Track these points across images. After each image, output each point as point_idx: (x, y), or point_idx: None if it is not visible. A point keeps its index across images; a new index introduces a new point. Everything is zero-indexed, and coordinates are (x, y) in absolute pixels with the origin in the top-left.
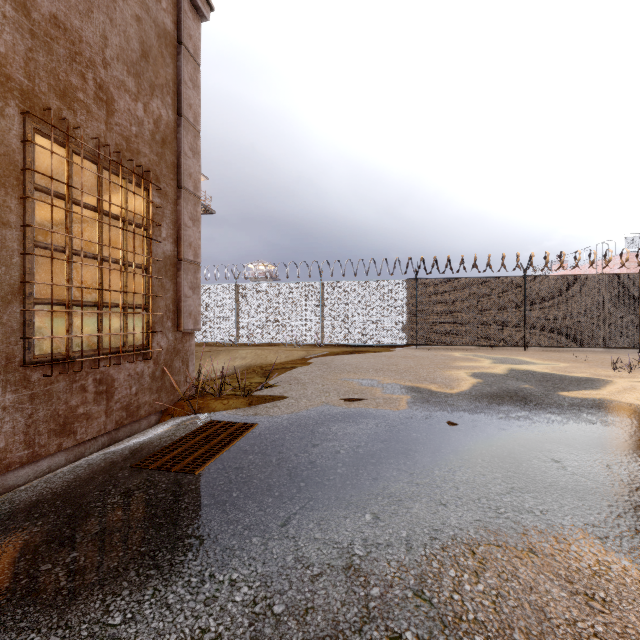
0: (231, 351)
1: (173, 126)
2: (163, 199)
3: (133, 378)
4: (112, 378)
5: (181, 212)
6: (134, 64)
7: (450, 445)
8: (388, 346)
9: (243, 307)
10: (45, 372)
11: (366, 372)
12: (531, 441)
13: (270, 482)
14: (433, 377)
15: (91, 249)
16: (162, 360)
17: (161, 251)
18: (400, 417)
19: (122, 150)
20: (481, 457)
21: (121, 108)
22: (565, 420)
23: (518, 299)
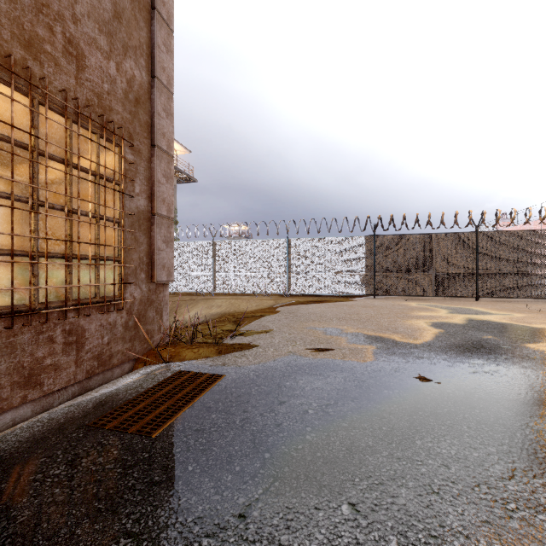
0: (208, 300)
1: (147, 87)
2: (136, 156)
3: (105, 328)
4: (82, 328)
5: (154, 169)
6: (106, 23)
7: (427, 406)
8: (348, 296)
9: (219, 261)
10: (7, 324)
11: (330, 321)
12: (516, 403)
13: (231, 451)
14: (395, 327)
15: (76, 207)
16: (135, 310)
17: (134, 206)
18: (368, 370)
19: (93, 106)
20: (465, 423)
21: (92, 65)
22: (545, 377)
23: (470, 253)
